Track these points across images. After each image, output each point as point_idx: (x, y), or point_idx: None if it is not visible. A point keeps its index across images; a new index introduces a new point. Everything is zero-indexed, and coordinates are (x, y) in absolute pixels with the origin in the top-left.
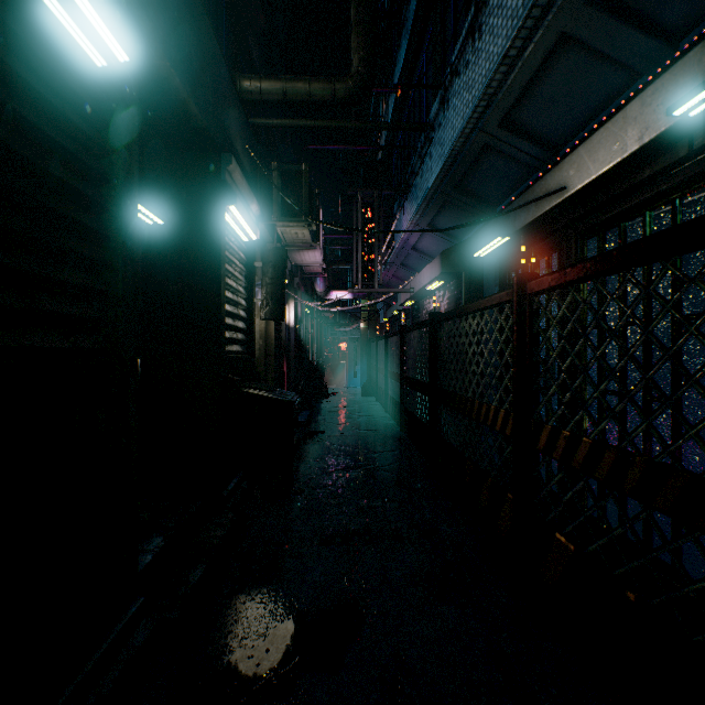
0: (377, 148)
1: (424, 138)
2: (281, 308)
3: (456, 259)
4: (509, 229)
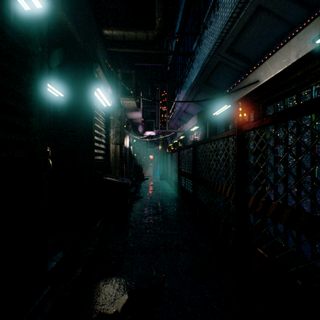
0: (167, 65)
1: (190, 59)
2: (122, 139)
3: (204, 116)
4: (230, 101)
